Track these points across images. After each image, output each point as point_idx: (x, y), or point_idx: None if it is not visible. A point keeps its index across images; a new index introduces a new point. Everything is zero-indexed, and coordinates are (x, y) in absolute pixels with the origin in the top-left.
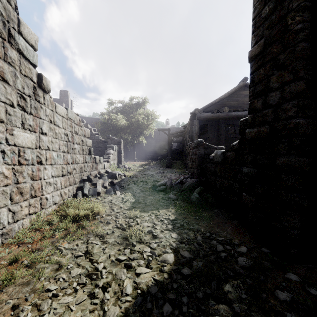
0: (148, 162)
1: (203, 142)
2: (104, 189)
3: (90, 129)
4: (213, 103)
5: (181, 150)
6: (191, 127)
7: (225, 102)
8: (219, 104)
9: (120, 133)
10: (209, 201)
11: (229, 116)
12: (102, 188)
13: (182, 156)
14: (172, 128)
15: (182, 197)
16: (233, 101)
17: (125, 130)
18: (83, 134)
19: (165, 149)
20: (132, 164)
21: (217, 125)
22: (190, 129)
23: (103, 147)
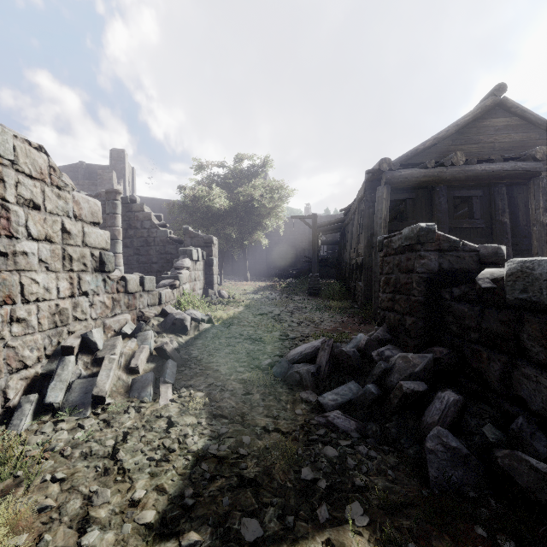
0: (272, 283)
1: (437, 232)
2: (127, 379)
3: (148, 214)
4: (419, 149)
5: (338, 258)
6: (367, 205)
7: (447, 147)
8: (433, 151)
9: (216, 225)
10: (521, 484)
11: (468, 174)
12: (122, 374)
13: (340, 270)
14: (318, 216)
15: (380, 428)
16: (467, 143)
17: (226, 219)
18: (70, 213)
19: (306, 257)
20: (238, 287)
21: (429, 200)
22: (366, 209)
23: (175, 254)
